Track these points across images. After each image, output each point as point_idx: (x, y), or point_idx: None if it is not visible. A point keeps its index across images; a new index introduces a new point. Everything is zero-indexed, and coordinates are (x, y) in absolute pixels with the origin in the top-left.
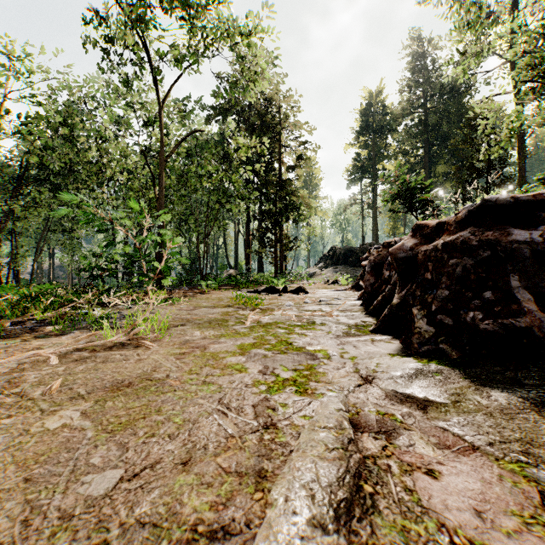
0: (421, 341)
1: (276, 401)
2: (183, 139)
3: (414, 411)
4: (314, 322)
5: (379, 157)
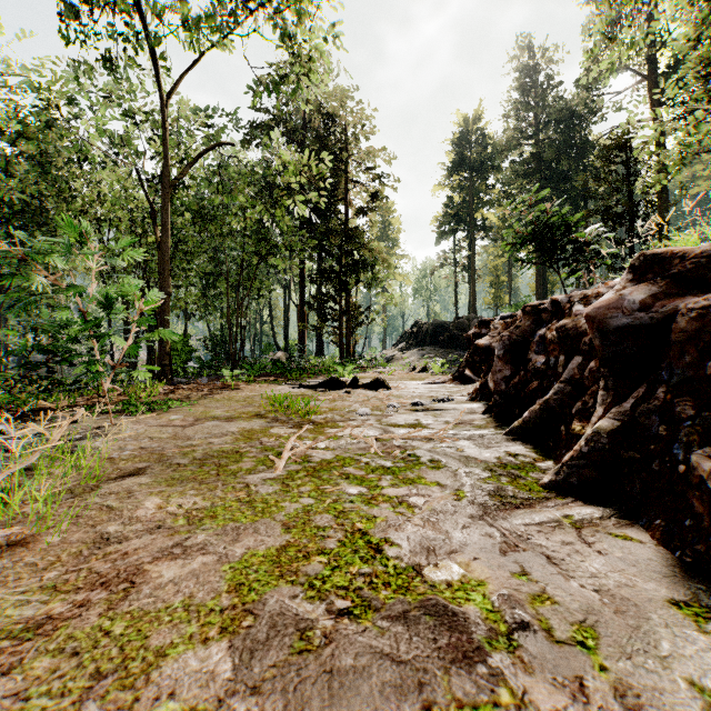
0: None
1: None
2: (201, 155)
3: None
4: (417, 457)
5: (477, 204)
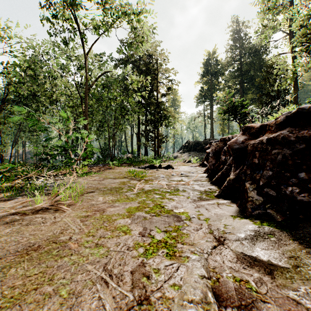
0: (254, 206)
1: (150, 266)
2: (99, 76)
3: (263, 276)
4: (178, 189)
5: (214, 89)
